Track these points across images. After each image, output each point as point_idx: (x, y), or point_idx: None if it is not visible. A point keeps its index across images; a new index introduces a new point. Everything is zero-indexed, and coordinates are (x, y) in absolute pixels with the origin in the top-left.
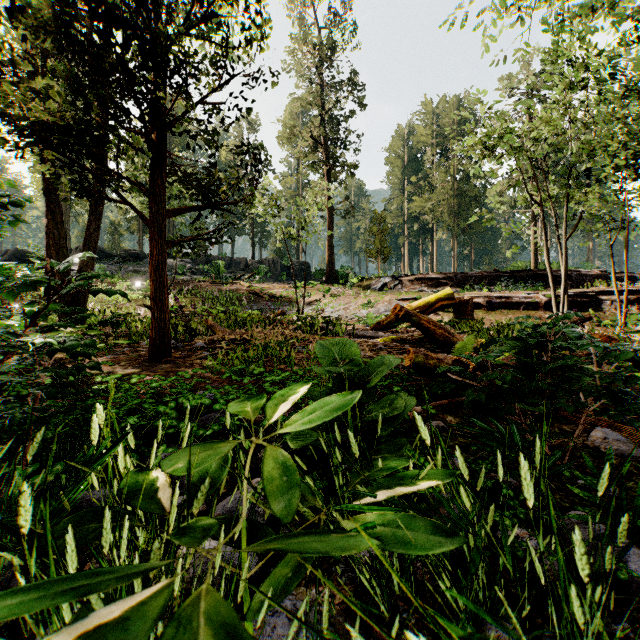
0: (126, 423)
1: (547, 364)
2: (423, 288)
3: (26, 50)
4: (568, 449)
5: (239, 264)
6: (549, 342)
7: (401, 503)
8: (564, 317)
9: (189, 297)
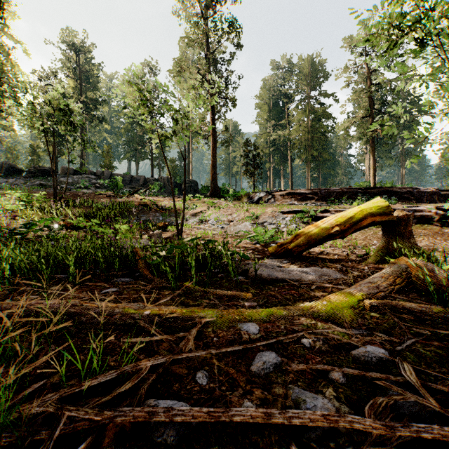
0: None
1: None
2: (293, 201)
3: None
4: None
5: (138, 181)
6: None
7: None
8: None
9: (79, 208)
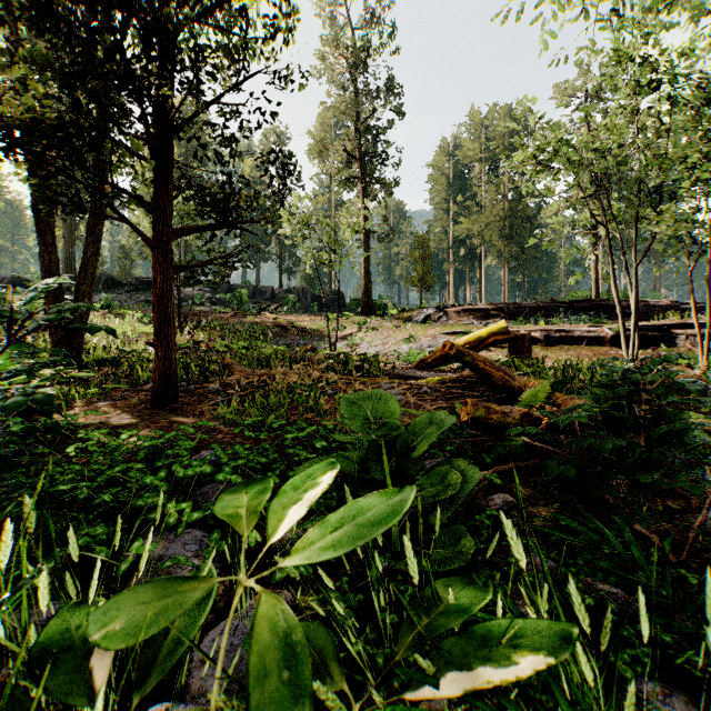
0: (102, 499)
1: (643, 420)
2: (471, 320)
3: (11, 43)
4: (686, 541)
5: (264, 293)
6: (643, 391)
7: (489, 703)
8: (663, 360)
9: (207, 330)
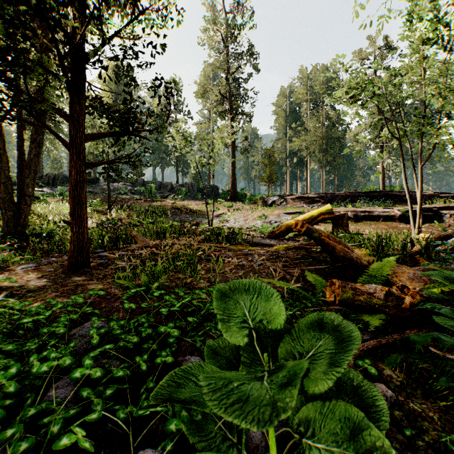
0: None
1: None
2: (302, 204)
3: None
4: None
5: (166, 187)
6: None
7: None
8: None
9: (127, 211)
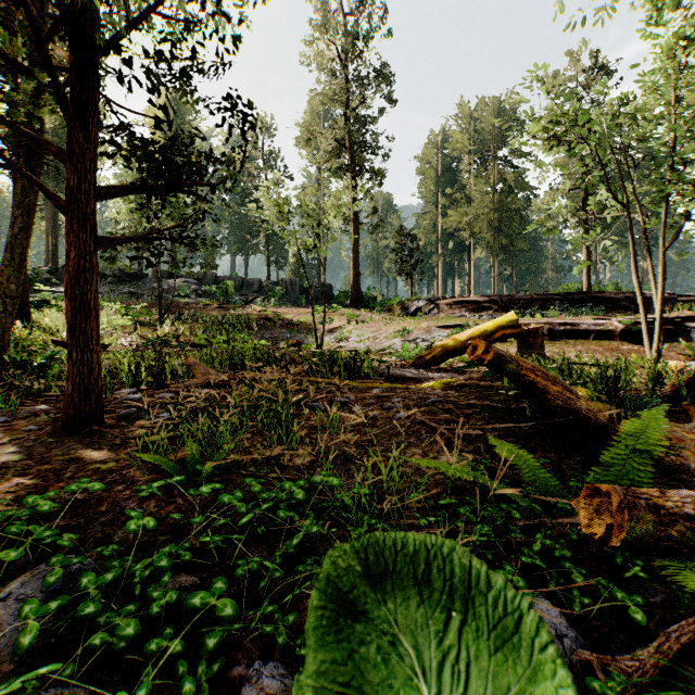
0: None
1: None
2: (463, 313)
3: None
4: None
5: (252, 285)
6: None
7: None
8: None
9: (189, 323)
